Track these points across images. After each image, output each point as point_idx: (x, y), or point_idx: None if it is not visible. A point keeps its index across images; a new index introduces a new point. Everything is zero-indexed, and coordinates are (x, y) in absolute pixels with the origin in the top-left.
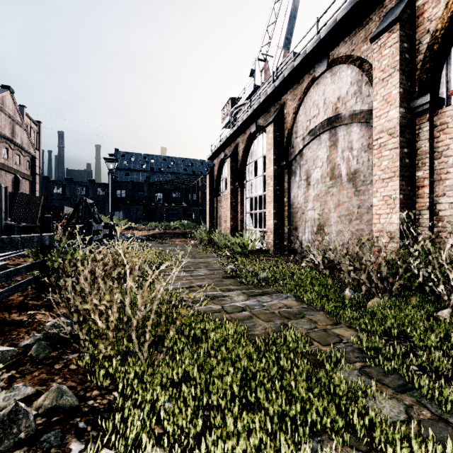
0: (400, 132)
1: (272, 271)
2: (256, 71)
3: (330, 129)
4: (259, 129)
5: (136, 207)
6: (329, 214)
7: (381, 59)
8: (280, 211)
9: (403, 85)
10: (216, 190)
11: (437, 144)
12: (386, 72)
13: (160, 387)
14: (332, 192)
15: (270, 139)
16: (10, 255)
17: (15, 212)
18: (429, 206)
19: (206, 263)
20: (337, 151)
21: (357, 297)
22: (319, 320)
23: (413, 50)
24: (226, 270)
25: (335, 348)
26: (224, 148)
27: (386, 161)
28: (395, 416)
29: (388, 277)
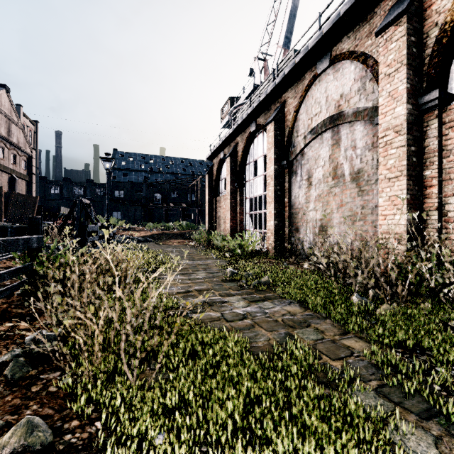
0: (408, 130)
1: (273, 274)
2: (256, 71)
3: (332, 127)
4: (259, 128)
5: (135, 208)
6: (331, 214)
7: (387, 54)
8: (281, 212)
9: (410, 80)
10: (216, 190)
11: (446, 142)
12: (392, 67)
13: (149, 418)
14: (334, 192)
15: (271, 137)
16: (1, 258)
17: (11, 213)
18: (438, 206)
19: (205, 265)
20: (339, 149)
21: (365, 303)
22: (326, 330)
23: (421, 44)
24: (225, 273)
25: (347, 363)
26: (223, 147)
27: (393, 159)
28: (424, 451)
29: (397, 281)
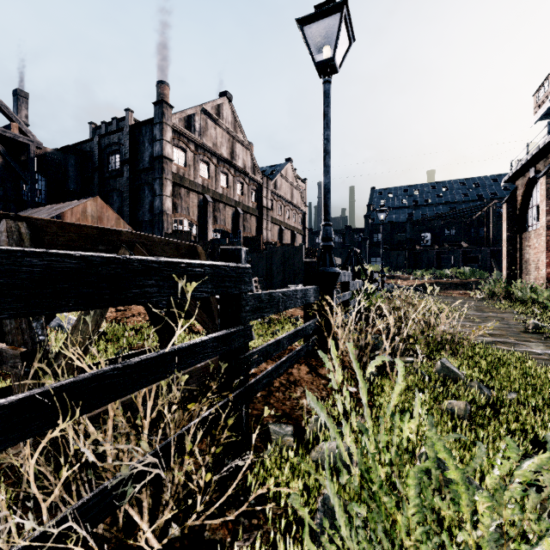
0: None
1: None
2: None
3: None
4: None
5: (397, 253)
6: None
7: None
8: None
9: None
10: (520, 223)
11: None
12: None
13: (460, 361)
14: None
15: None
16: None
17: None
18: None
19: (498, 318)
20: None
21: None
22: None
23: None
24: (526, 324)
25: None
26: (533, 163)
27: None
28: None
29: None
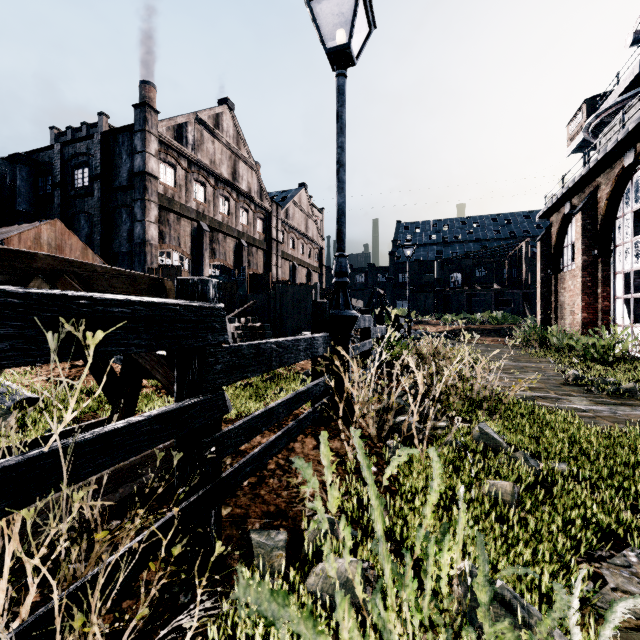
0: None
1: None
2: None
3: None
4: None
5: (425, 295)
6: None
7: None
8: None
9: None
10: (555, 263)
11: None
12: None
13: (500, 424)
14: None
15: None
16: None
17: None
18: None
19: (535, 368)
20: None
21: None
22: None
23: None
24: (566, 375)
25: None
26: (568, 197)
27: None
28: None
29: None
